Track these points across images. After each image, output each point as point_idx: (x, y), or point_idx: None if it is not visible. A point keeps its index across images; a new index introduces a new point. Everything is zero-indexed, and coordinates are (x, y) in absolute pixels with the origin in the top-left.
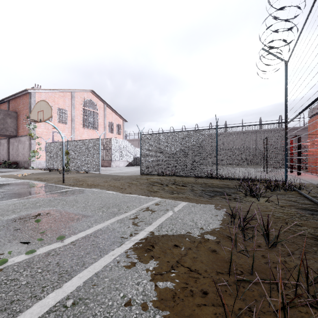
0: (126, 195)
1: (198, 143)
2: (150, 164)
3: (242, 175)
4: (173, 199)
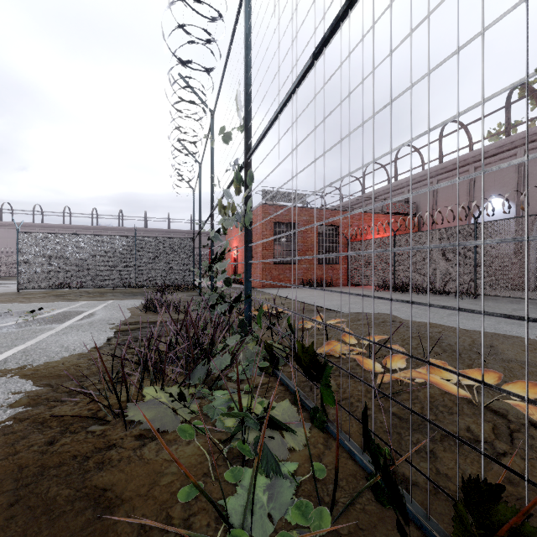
0: (45, 303)
1: (113, 251)
2: (37, 275)
3: (161, 283)
4: (101, 300)
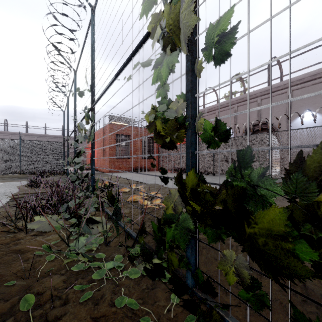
0: None
1: (2, 149)
2: None
3: (40, 170)
4: None
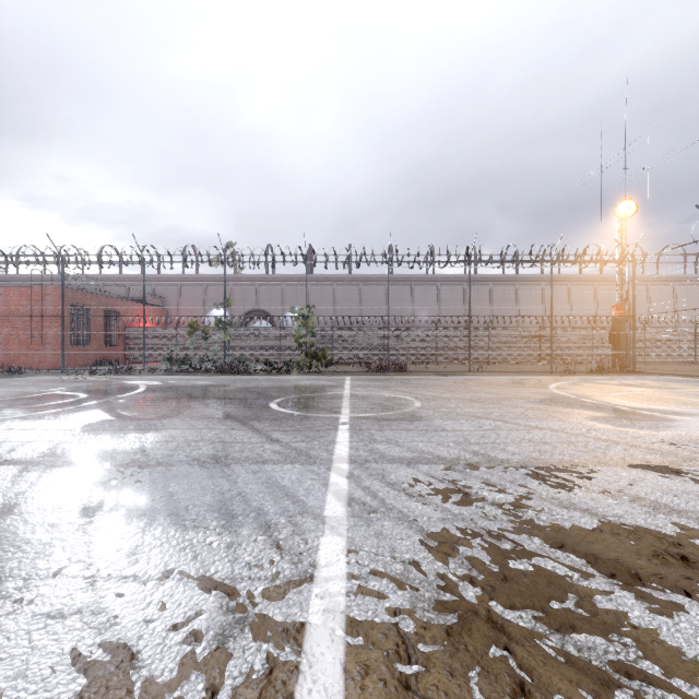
0: None
1: None
2: None
3: None
4: (11, 378)
